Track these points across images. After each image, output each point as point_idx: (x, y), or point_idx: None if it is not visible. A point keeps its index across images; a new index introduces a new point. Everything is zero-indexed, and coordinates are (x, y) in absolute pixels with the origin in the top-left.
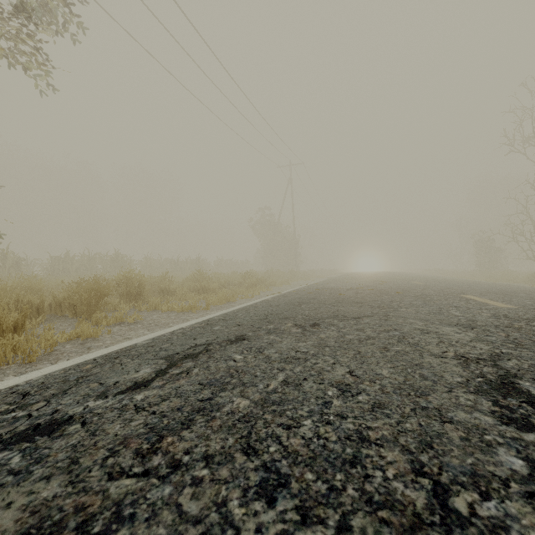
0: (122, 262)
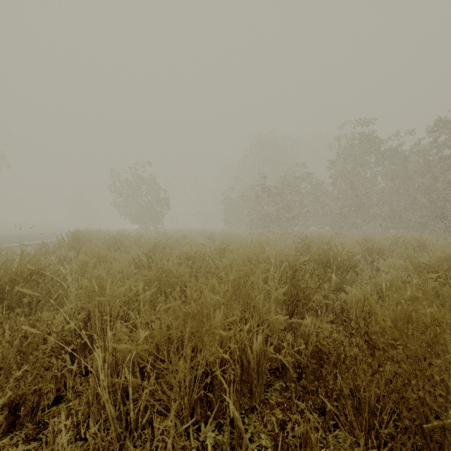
0: None
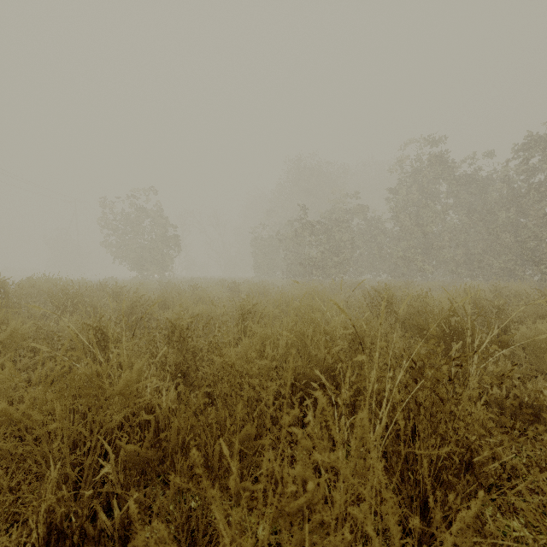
0: None
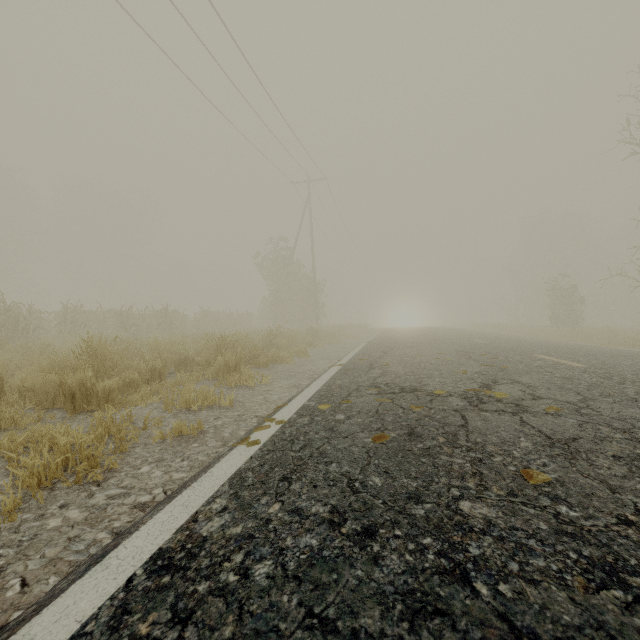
0: (10, 316)
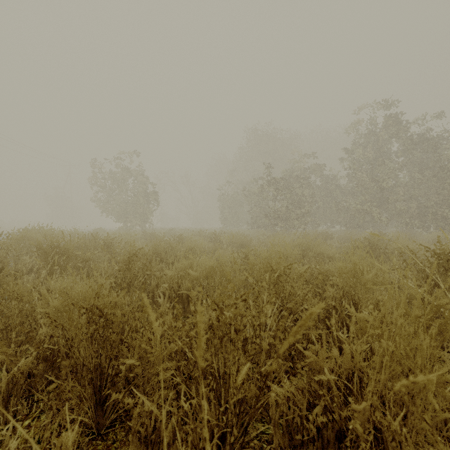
0: None
